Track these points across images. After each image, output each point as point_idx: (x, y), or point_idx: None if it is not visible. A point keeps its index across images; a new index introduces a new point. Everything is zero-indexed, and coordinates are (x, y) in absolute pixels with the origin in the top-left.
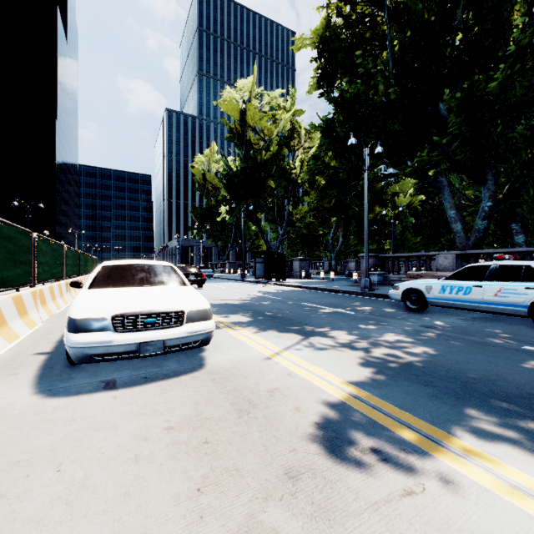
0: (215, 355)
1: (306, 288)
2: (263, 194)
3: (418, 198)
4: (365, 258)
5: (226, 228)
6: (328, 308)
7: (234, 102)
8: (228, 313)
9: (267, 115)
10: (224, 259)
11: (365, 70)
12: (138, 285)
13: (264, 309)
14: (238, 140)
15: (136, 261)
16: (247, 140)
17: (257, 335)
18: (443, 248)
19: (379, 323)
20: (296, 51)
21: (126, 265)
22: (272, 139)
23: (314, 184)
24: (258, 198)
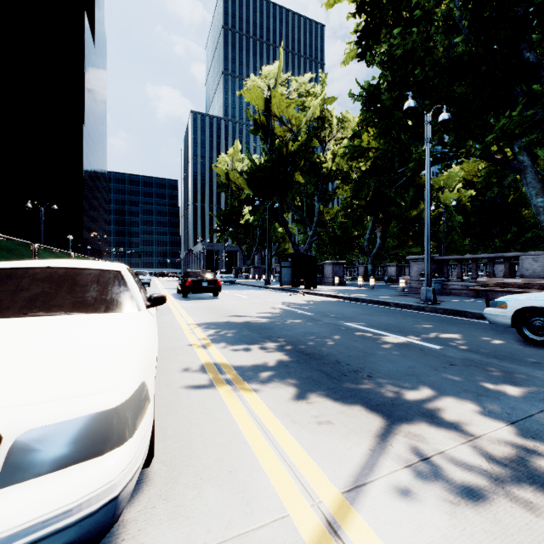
0: (152, 529)
1: (344, 298)
2: (290, 191)
3: (466, 194)
4: (427, 260)
5: (251, 230)
6: (389, 334)
7: (258, 89)
8: (236, 343)
9: (295, 101)
10: (248, 263)
11: (424, 14)
12: (15, 313)
13: (292, 336)
14: (262, 132)
15: (48, 261)
16: (272, 130)
17: (278, 416)
18: (496, 250)
19: (508, 377)
20: (331, 6)
21: (17, 269)
22: (300, 129)
23: (348, 179)
24: (284, 196)
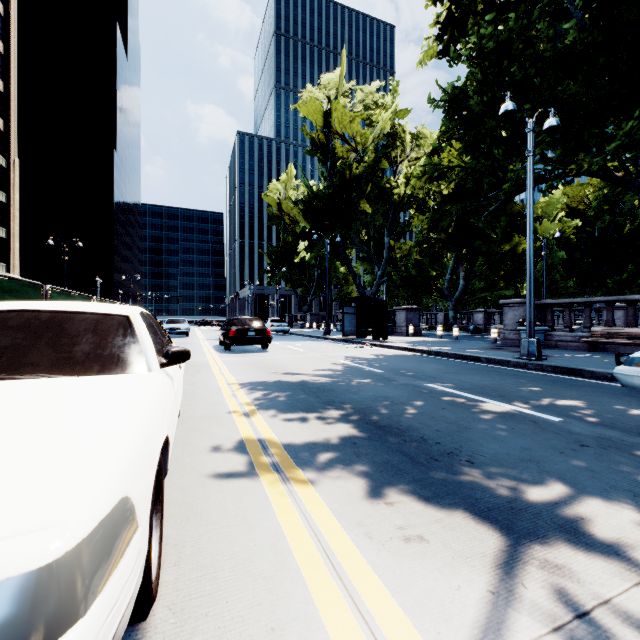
0: None
1: (422, 352)
2: (354, 223)
3: (571, 225)
4: (529, 304)
5: (307, 270)
6: (487, 400)
7: (316, 101)
8: (288, 410)
9: (360, 115)
10: (304, 309)
11: None
12: None
13: (360, 401)
14: (321, 153)
15: (29, 303)
16: (333, 150)
17: (345, 525)
18: (608, 293)
19: None
20: None
21: None
22: (366, 148)
23: (425, 207)
24: (347, 229)
